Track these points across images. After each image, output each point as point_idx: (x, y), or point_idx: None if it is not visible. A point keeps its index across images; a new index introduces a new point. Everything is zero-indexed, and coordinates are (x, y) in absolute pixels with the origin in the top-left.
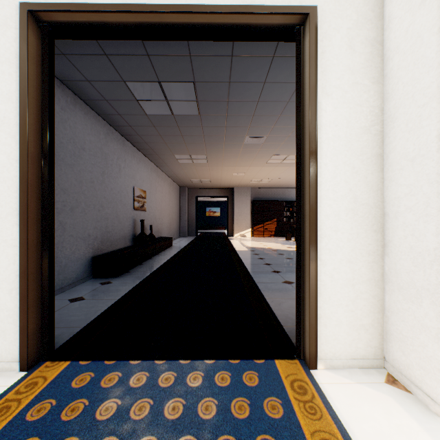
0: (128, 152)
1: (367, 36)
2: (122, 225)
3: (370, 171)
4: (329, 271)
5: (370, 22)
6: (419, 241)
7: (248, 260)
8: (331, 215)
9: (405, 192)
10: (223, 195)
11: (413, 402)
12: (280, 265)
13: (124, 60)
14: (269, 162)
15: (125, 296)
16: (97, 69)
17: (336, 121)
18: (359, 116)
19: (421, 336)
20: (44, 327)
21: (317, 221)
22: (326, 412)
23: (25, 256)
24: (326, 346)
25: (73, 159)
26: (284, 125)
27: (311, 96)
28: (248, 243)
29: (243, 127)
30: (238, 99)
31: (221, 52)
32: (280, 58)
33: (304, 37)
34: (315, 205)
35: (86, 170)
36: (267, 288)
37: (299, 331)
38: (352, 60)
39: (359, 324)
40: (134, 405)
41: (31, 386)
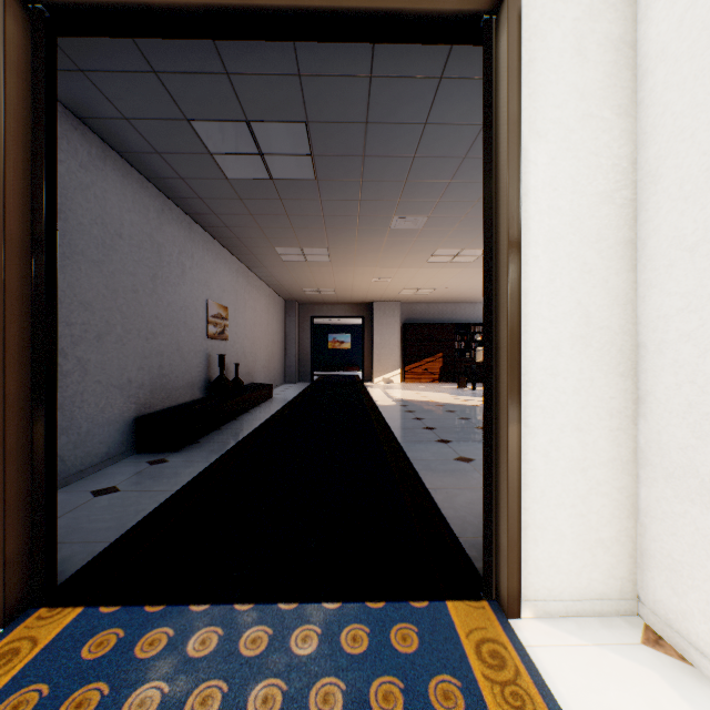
0: (198, 242)
1: (608, 32)
2: (188, 363)
3: (613, 270)
4: (542, 445)
5: (613, 8)
6: (704, 394)
7: (397, 422)
8: (546, 347)
9: (679, 306)
10: (355, 315)
11: (696, 682)
12: (449, 429)
13: (186, 83)
14: (431, 260)
15: (189, 485)
16: (140, 97)
17: (554, 182)
18: (594, 173)
19: (709, 563)
20: (36, 547)
21: (522, 358)
22: (543, 705)
23: (0, 421)
24: (537, 578)
25: (101, 251)
26: (458, 198)
27: (510, 137)
28: (397, 392)
29: (388, 201)
30: (380, 152)
31: (353, 70)
32: (452, 80)
33: (497, 35)
34: (518, 329)
35: (125, 272)
36: (430, 469)
37: (489, 550)
38: (582, 74)
39: (594, 539)
40: (193, 695)
41: (8, 656)
